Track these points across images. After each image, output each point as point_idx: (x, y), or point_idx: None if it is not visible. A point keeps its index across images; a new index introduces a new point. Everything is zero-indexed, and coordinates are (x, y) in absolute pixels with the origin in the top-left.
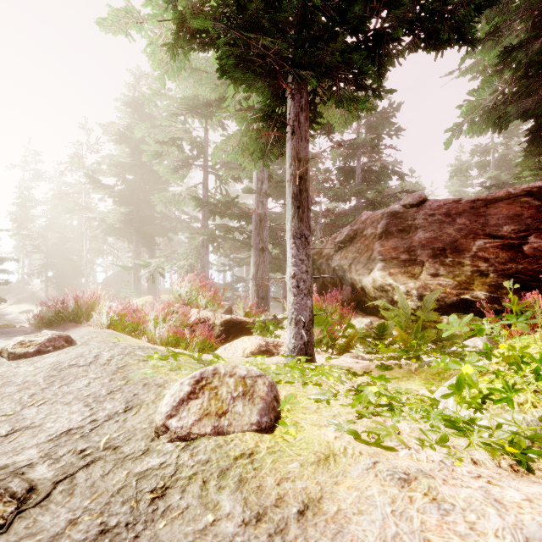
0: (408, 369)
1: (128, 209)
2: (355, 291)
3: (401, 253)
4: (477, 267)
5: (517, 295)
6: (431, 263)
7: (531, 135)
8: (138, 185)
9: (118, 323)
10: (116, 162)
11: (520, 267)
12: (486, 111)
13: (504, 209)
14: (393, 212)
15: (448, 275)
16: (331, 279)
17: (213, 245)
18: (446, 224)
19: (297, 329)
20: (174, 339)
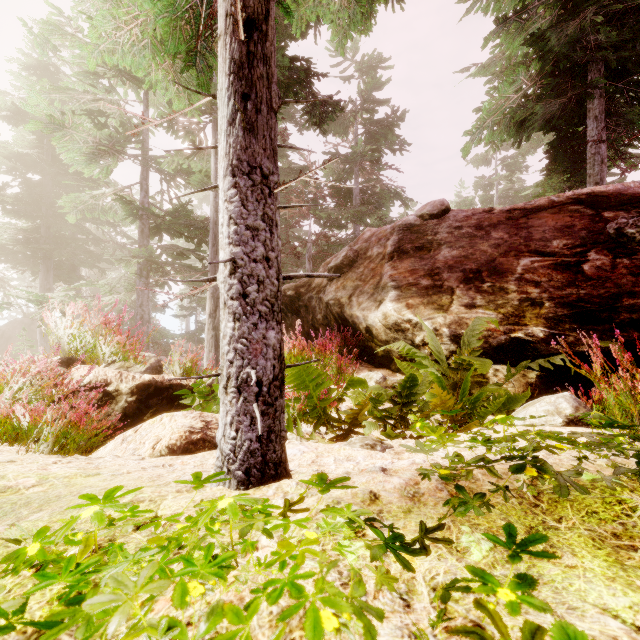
0: (516, 494)
1: (31, 224)
2: (357, 334)
3: (422, 278)
4: (526, 293)
5: (585, 332)
6: (463, 290)
7: (553, 150)
8: (48, 190)
9: None
10: (10, 152)
11: (582, 292)
12: (512, 109)
13: (550, 220)
14: (407, 225)
15: (488, 306)
16: (324, 320)
17: (155, 272)
18: (479, 239)
19: (242, 403)
20: (14, 426)
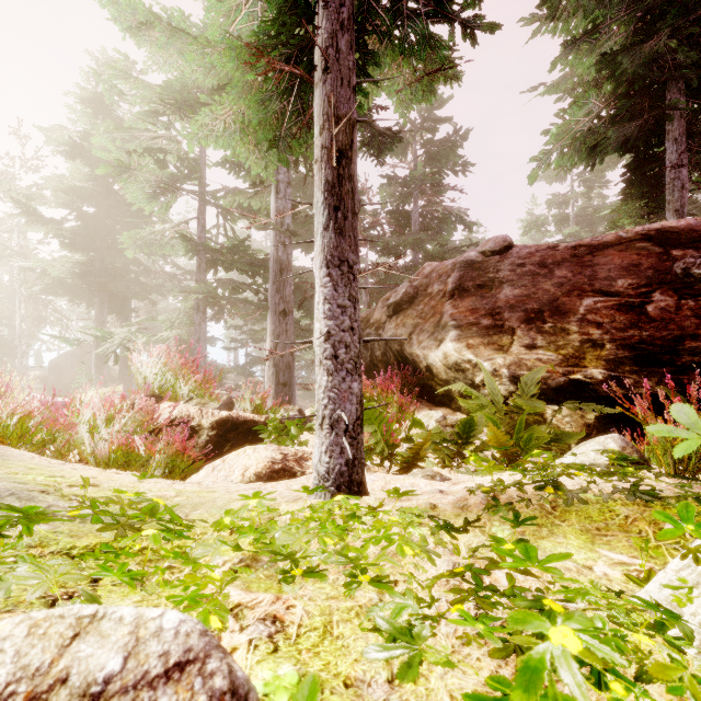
0: (539, 506)
1: (86, 257)
2: (418, 372)
3: (482, 317)
4: (587, 335)
5: (645, 374)
6: (524, 331)
7: (630, 173)
8: (103, 223)
9: (14, 431)
10: (67, 186)
11: (645, 334)
12: (582, 134)
13: (616, 257)
14: (468, 262)
15: (549, 347)
16: (383, 357)
17: (213, 308)
18: (541, 278)
19: (334, 437)
20: (124, 454)
